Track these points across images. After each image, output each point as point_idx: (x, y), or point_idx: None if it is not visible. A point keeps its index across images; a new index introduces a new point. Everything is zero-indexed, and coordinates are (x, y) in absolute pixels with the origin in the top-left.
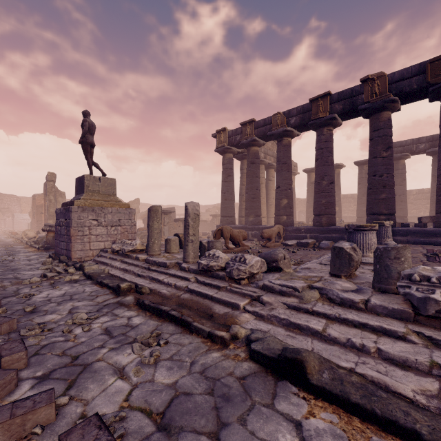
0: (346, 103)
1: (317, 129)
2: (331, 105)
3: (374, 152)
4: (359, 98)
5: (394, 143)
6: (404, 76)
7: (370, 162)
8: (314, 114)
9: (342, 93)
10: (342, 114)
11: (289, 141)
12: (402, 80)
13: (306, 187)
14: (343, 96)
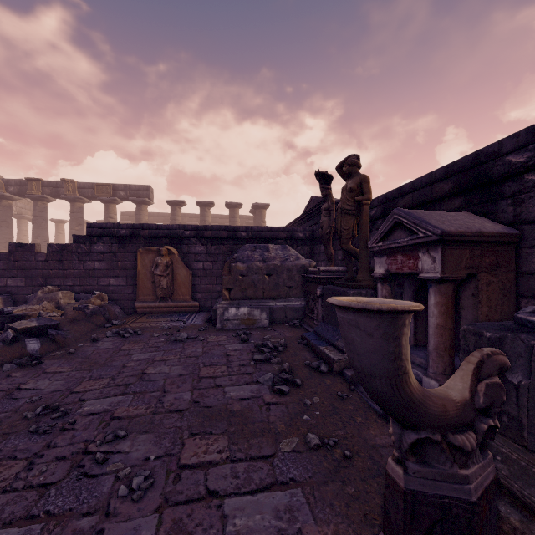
0: (53, 190)
1: (34, 201)
2: (43, 188)
3: (71, 226)
4: (61, 190)
5: (124, 212)
6: (85, 186)
7: (70, 231)
8: (30, 190)
9: (50, 182)
10: (52, 196)
11: (9, 203)
12: (84, 189)
13: (55, 236)
14: (51, 184)
